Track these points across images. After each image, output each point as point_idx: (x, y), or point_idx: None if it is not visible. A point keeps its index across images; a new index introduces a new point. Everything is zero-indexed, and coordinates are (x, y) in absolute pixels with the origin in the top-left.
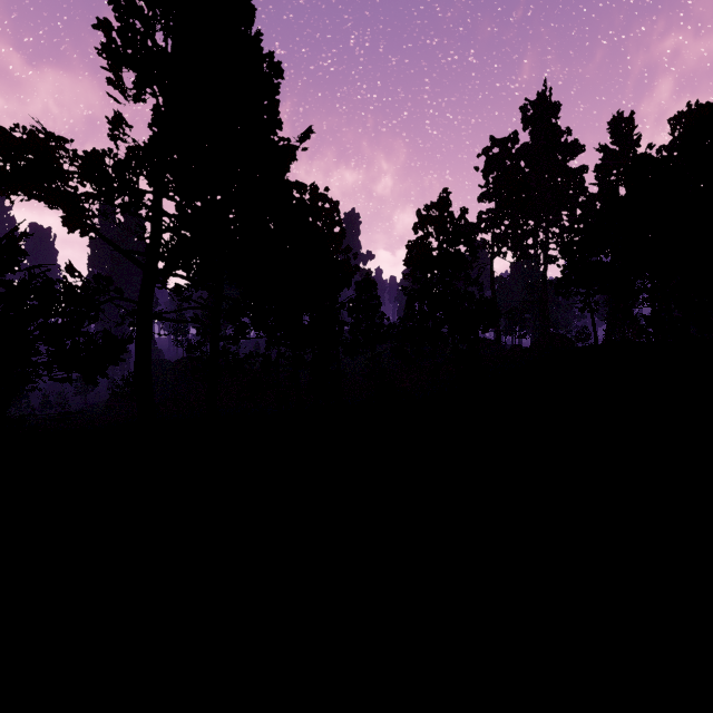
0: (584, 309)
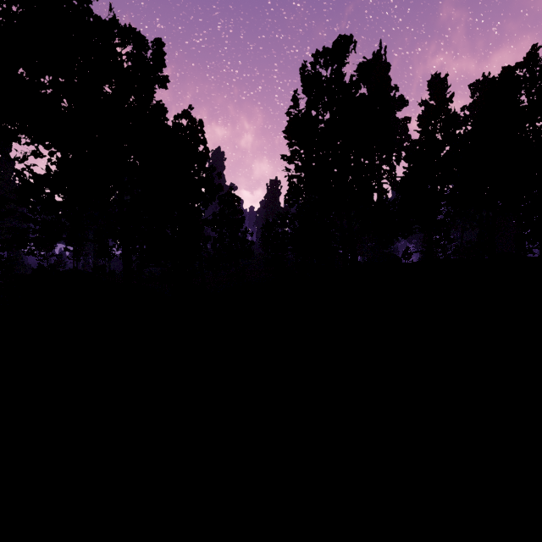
0: (424, 229)
